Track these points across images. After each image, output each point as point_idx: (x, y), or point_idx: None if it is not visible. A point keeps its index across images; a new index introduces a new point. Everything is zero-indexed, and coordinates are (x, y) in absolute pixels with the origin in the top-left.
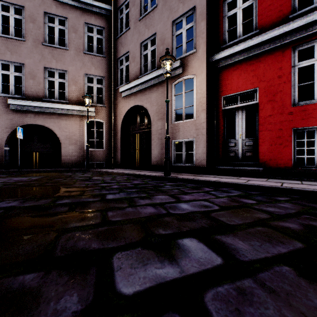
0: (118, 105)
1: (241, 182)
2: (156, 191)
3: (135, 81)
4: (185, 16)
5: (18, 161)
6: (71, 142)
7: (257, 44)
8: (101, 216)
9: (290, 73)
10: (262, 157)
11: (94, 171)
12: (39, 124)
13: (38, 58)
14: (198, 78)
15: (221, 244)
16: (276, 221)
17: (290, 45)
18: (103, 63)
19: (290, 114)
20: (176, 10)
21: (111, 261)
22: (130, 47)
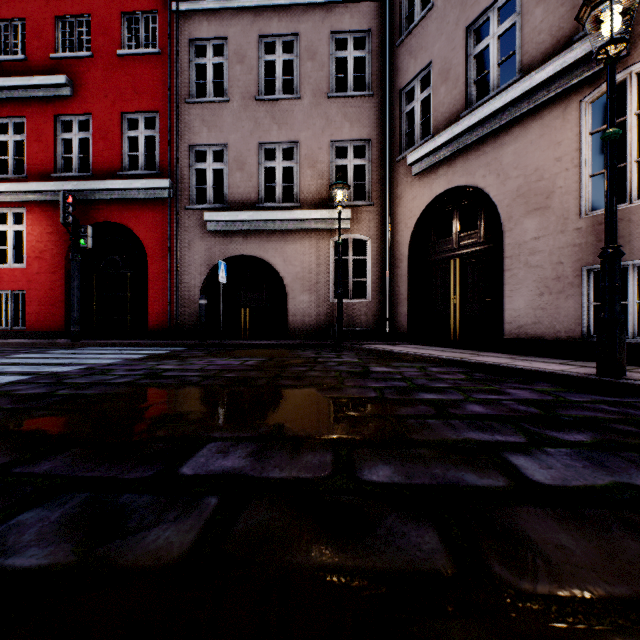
0: (401, 198)
1: None
2: None
3: (453, 128)
4: None
5: (218, 325)
6: (305, 287)
7: None
8: None
9: None
10: None
11: (357, 349)
12: (251, 254)
13: (249, 128)
14: None
15: None
16: None
17: None
18: (366, 109)
19: None
20: None
21: None
22: (435, 51)
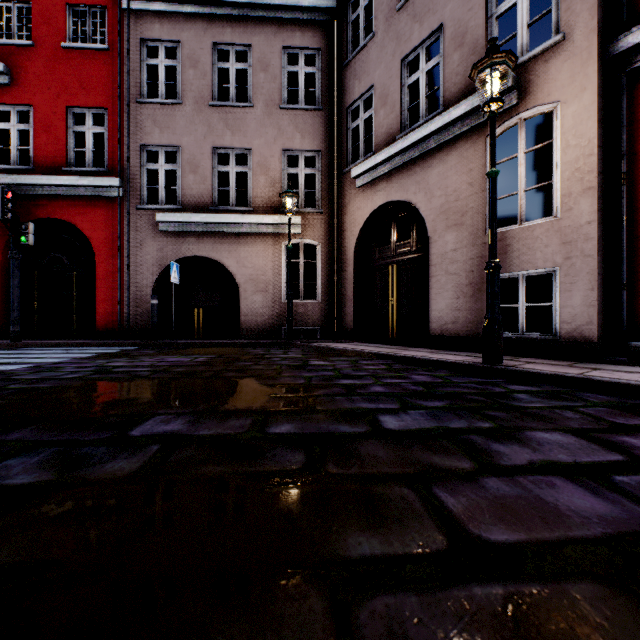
0: (347, 207)
1: None
2: (509, 412)
3: (390, 148)
4: None
5: (170, 324)
6: (258, 288)
7: None
8: (428, 510)
9: None
10: None
11: (304, 347)
12: (204, 255)
13: (203, 132)
14: (569, 108)
15: None
16: None
17: None
18: (316, 122)
19: None
20: None
21: None
22: (375, 76)
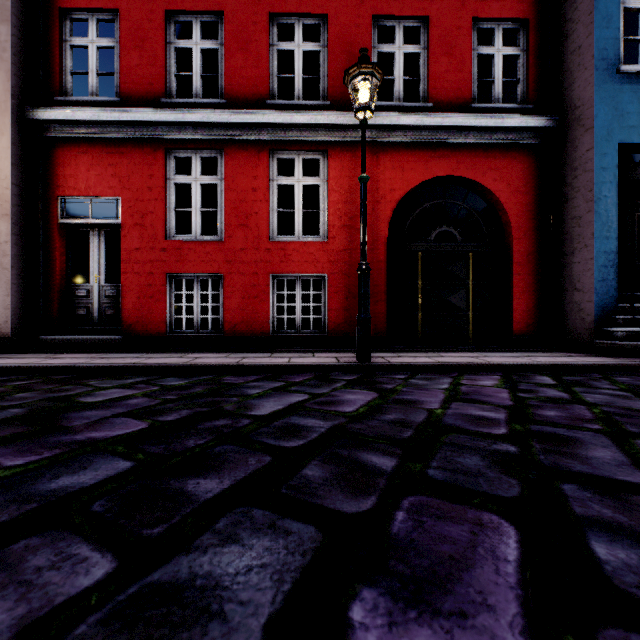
0: None
1: (22, 363)
2: None
3: None
4: None
5: None
6: None
7: (116, 123)
8: None
9: (163, 188)
10: (126, 317)
11: None
12: None
13: None
14: None
15: None
16: None
17: (164, 144)
18: None
19: (163, 251)
20: None
21: None
22: None
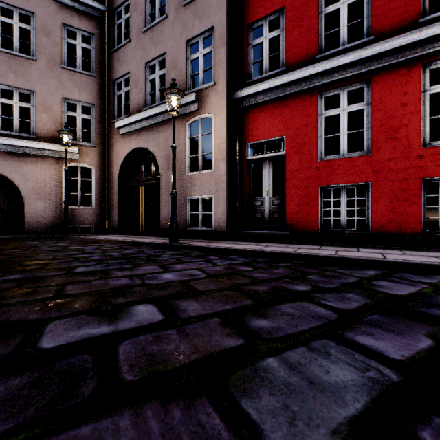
0: (114, 146)
1: (256, 248)
2: (147, 261)
3: (138, 115)
4: (202, 36)
5: None
6: (41, 196)
7: (284, 85)
8: (56, 290)
9: (316, 122)
10: (289, 219)
11: (76, 238)
12: None
13: None
14: (217, 118)
15: (174, 307)
16: (251, 285)
17: (317, 90)
18: (91, 84)
19: (316, 169)
20: (191, 27)
21: (45, 327)
22: (131, 67)
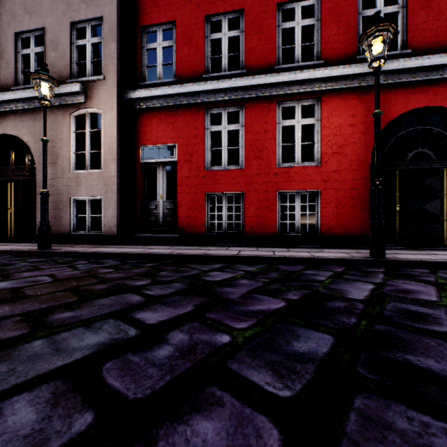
0: None
1: (136, 251)
2: None
3: (4, 94)
4: (90, 23)
5: None
6: None
7: (175, 95)
8: None
9: (203, 135)
10: (180, 222)
11: None
12: None
13: None
14: (107, 116)
15: None
16: (94, 285)
17: (204, 106)
18: None
19: (203, 177)
20: (77, 9)
21: None
22: None
